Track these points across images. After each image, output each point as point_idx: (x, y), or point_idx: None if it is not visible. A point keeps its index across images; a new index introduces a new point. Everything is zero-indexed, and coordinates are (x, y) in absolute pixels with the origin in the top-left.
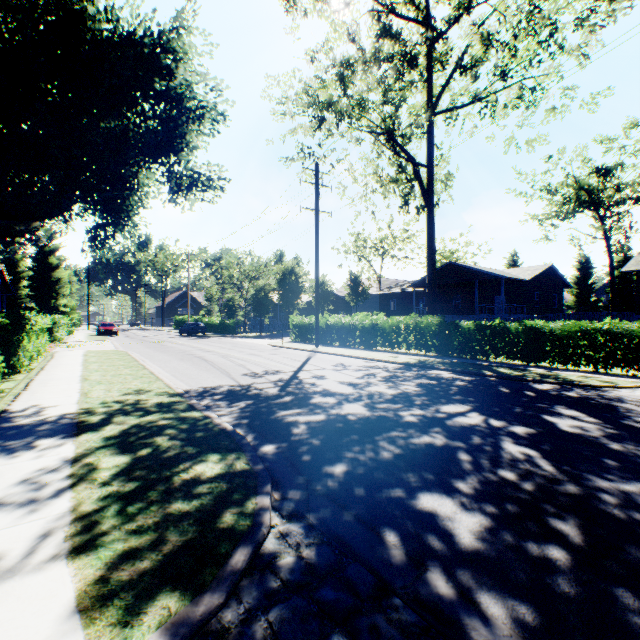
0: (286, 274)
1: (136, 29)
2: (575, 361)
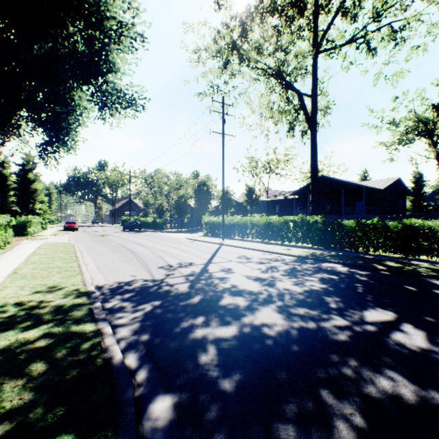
0: (200, 186)
1: None
2: None
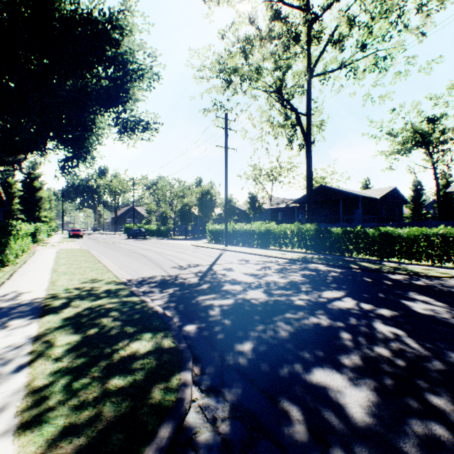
0: (204, 194)
1: (92, 10)
2: (418, 257)
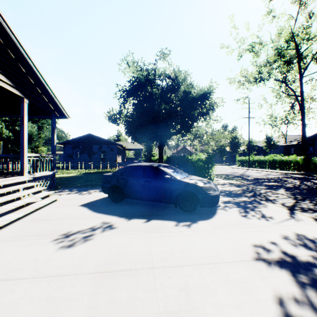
0: (232, 138)
1: (204, 94)
2: None
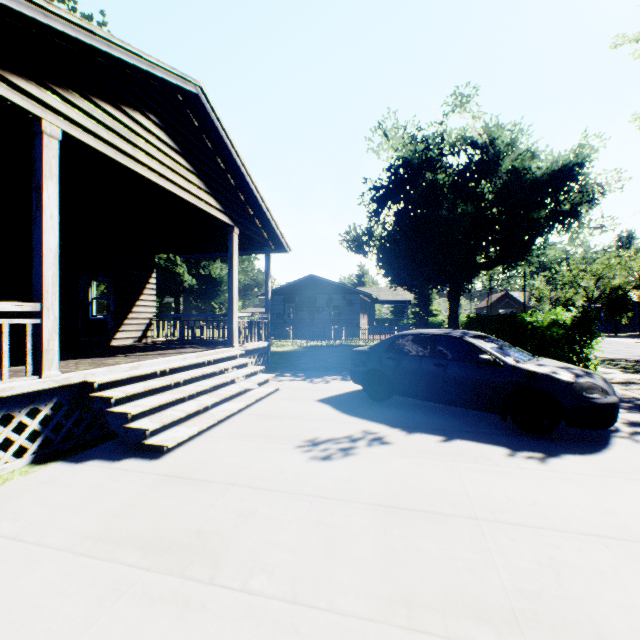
0: None
1: (566, 168)
2: None
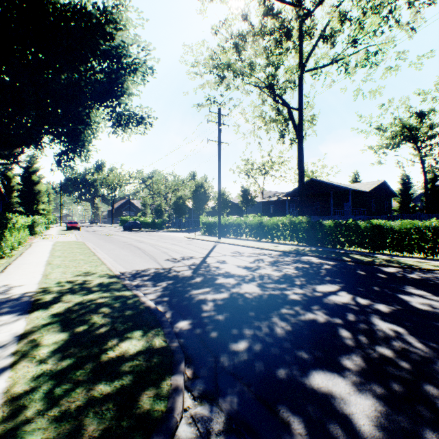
0: (197, 187)
1: (86, 3)
2: (410, 250)
